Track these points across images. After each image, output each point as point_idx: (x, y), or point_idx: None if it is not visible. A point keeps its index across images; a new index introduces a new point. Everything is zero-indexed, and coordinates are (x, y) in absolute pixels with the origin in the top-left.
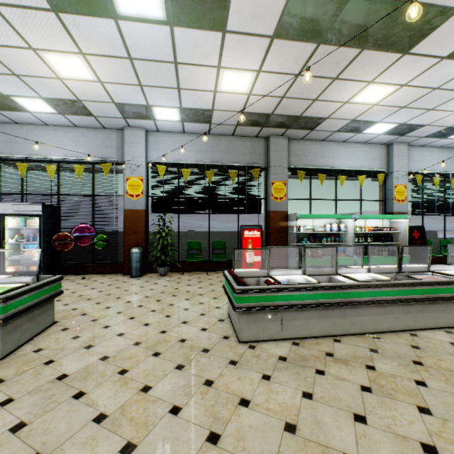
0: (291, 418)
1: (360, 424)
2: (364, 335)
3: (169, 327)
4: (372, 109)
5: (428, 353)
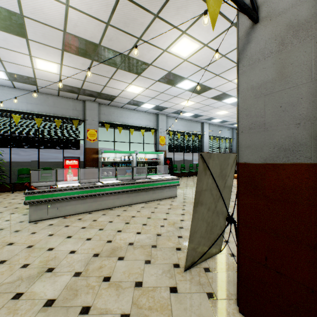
0: (34, 243)
1: (67, 238)
2: (107, 209)
3: None
4: (139, 96)
5: (127, 211)
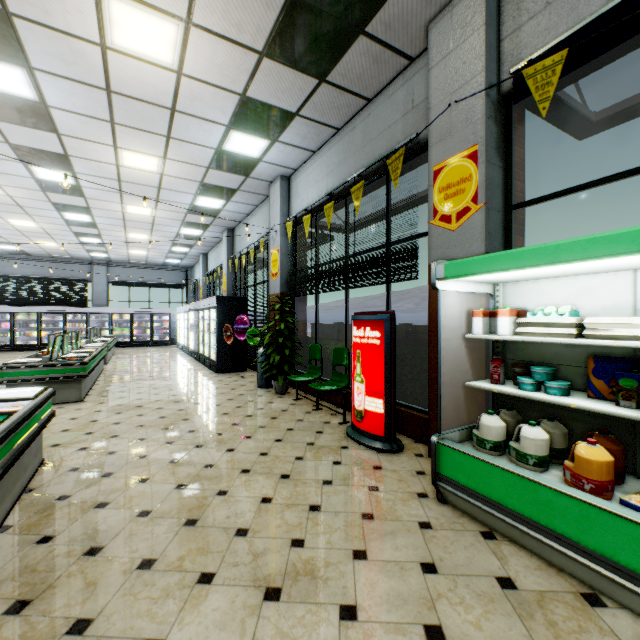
0: None
1: None
2: None
3: None
4: None
5: None
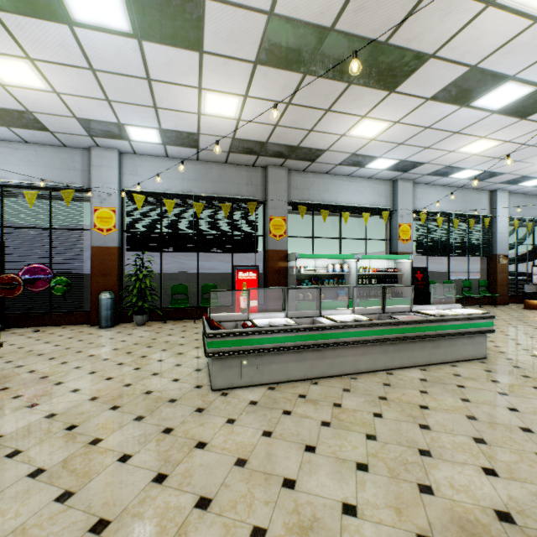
0: (245, 454)
1: (308, 453)
2: (343, 377)
3: (135, 380)
4: (371, 144)
5: (396, 389)
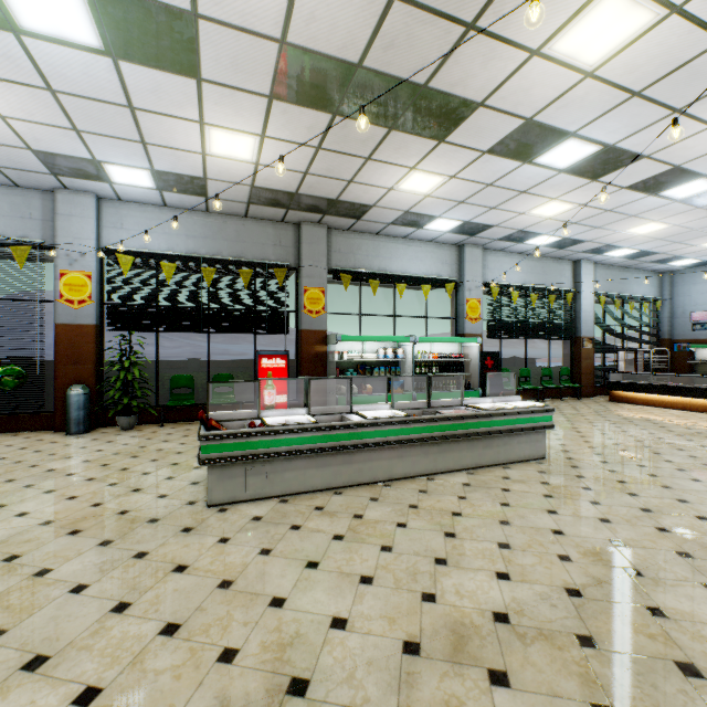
0: (232, 576)
1: (309, 570)
2: (375, 485)
3: (108, 498)
4: (426, 201)
5: (432, 496)
